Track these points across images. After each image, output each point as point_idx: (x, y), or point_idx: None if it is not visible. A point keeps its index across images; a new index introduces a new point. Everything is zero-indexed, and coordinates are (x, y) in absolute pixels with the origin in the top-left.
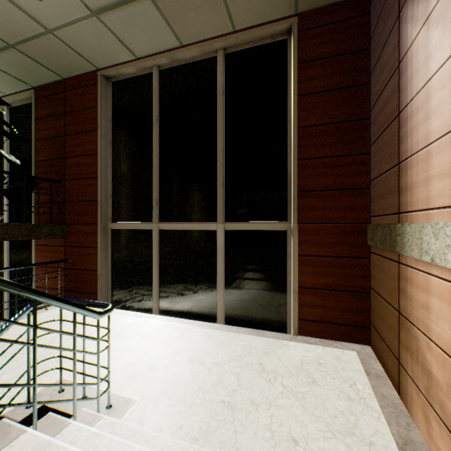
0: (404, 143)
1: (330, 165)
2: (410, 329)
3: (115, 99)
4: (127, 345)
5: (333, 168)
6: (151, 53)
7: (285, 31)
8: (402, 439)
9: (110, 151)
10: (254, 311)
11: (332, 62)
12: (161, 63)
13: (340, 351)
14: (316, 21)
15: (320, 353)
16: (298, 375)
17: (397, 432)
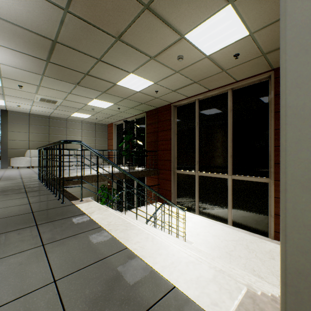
0: None
1: None
2: None
3: (178, 114)
4: (187, 224)
5: None
6: (194, 95)
7: (267, 77)
8: None
9: (176, 138)
10: (248, 222)
11: None
12: (199, 98)
13: None
14: None
15: None
16: (265, 254)
17: None
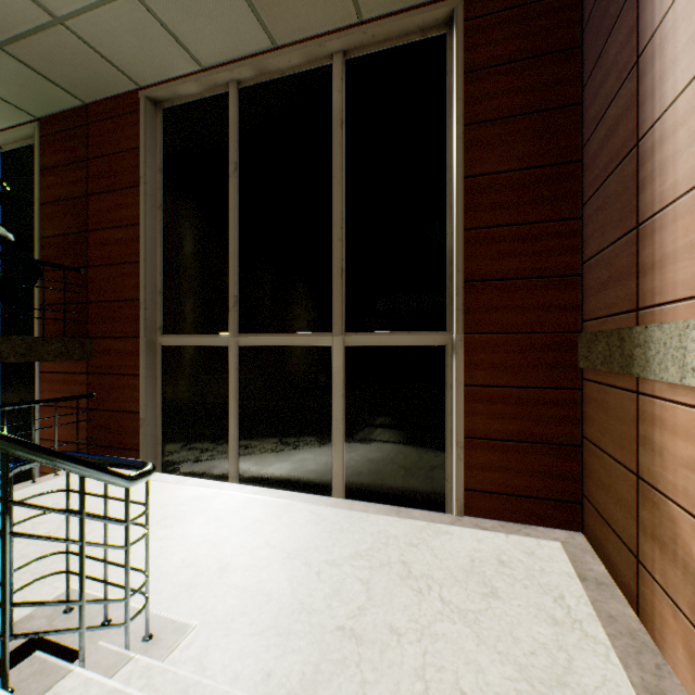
0: (647, 190)
1: (516, 237)
2: (660, 504)
3: (169, 137)
4: (185, 533)
5: (522, 242)
6: (225, 59)
7: (443, 21)
8: (651, 693)
9: (160, 221)
10: (393, 476)
11: (521, 69)
12: (241, 77)
13: (533, 541)
14: (494, 3)
15: (501, 545)
16: (467, 581)
17: (641, 681)
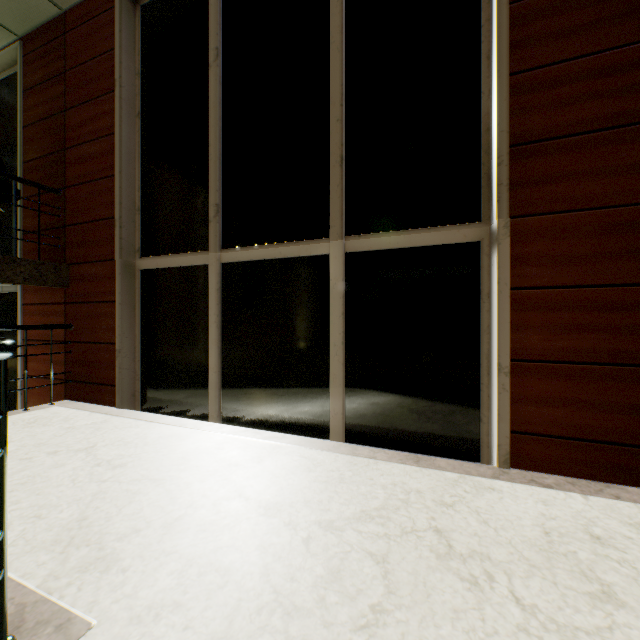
0: None
1: (591, 73)
2: None
3: (147, 36)
4: (136, 475)
5: (600, 78)
6: None
7: None
8: None
9: (138, 131)
10: (407, 416)
11: None
12: None
13: (632, 507)
14: None
15: (583, 510)
16: (552, 569)
17: None
